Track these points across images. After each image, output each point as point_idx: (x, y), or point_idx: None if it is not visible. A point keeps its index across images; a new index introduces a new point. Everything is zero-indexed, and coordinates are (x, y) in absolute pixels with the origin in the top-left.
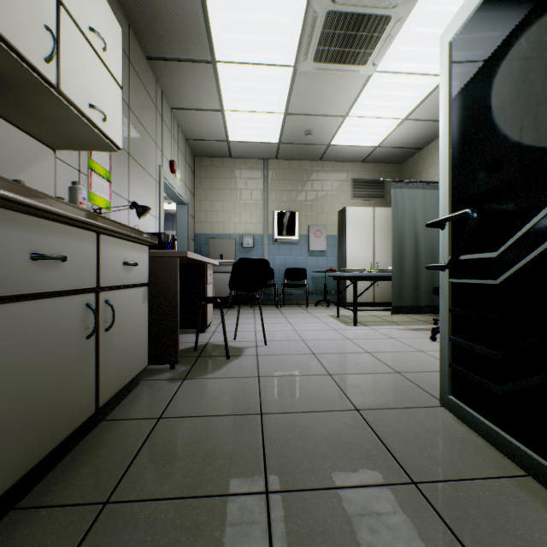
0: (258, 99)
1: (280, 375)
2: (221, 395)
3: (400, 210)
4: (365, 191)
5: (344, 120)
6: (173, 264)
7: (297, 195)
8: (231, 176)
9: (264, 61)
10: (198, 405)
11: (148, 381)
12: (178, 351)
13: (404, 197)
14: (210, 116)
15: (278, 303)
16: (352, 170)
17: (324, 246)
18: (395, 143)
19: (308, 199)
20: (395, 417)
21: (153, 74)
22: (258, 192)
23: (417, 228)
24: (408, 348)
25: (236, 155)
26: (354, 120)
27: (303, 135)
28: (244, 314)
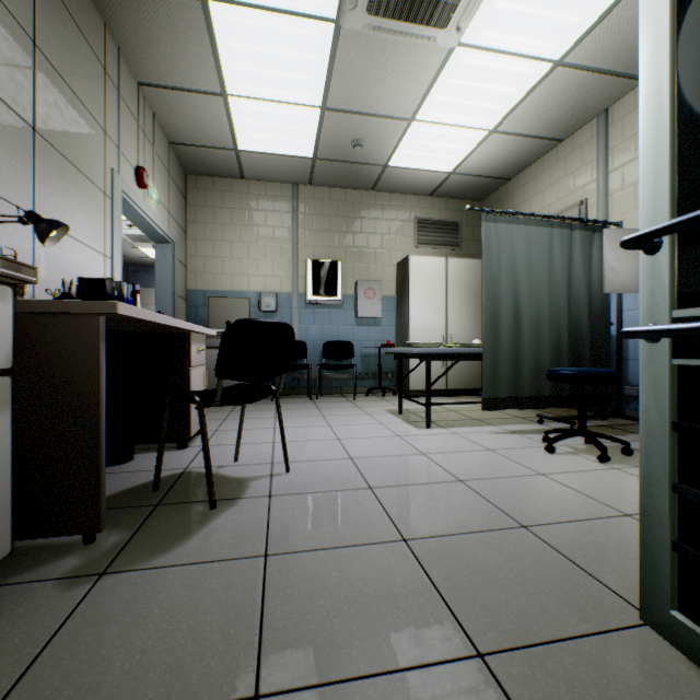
0: (280, 78)
1: (310, 548)
2: (171, 626)
3: (494, 255)
4: (434, 236)
5: (408, 126)
6: (89, 329)
7: (340, 237)
8: (243, 206)
9: (288, 4)
10: (100, 675)
11: (12, 588)
12: (101, 506)
13: (500, 236)
14: (206, 104)
15: (313, 393)
16: (416, 206)
17: (378, 311)
18: (476, 168)
19: (356, 244)
20: (570, 677)
21: (98, 11)
22: (284, 231)
23: (518, 282)
24: (520, 468)
25: (250, 174)
26: (422, 128)
27: (350, 147)
28: (259, 412)
